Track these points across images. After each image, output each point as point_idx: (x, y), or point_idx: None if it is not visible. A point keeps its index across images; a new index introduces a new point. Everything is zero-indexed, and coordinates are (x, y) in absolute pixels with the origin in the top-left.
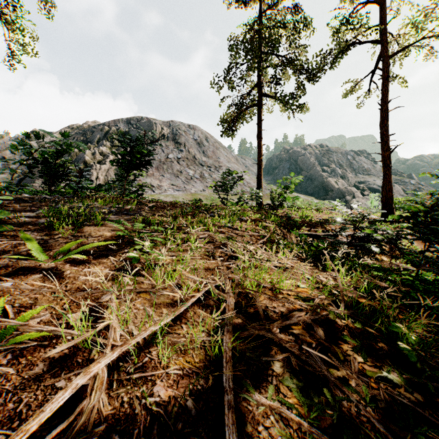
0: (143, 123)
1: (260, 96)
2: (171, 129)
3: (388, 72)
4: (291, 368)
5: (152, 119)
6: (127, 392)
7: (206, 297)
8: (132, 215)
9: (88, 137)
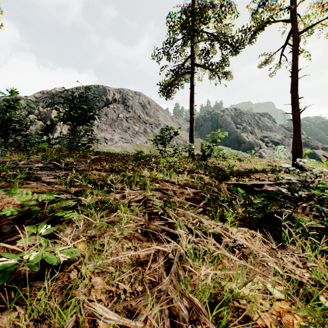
0: (99, 90)
1: (192, 65)
2: (121, 95)
3: (298, 46)
4: None
5: (106, 86)
6: None
7: None
8: (69, 169)
9: (55, 100)
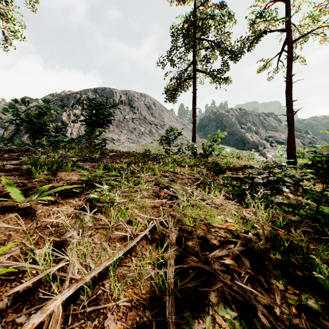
0: (106, 92)
1: (194, 71)
2: (128, 97)
3: (292, 53)
4: (225, 297)
5: (113, 88)
6: (81, 325)
7: (152, 231)
8: (96, 162)
9: (65, 102)
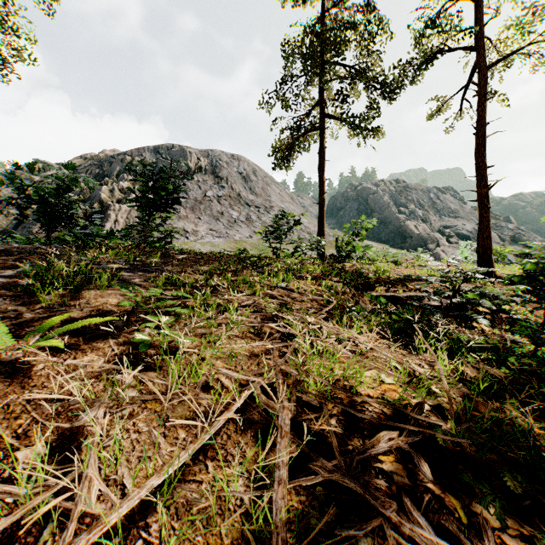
0: (175, 152)
1: (322, 117)
2: (210, 160)
3: (486, 87)
4: None
5: (186, 147)
6: None
7: (247, 405)
8: (153, 271)
9: (106, 170)
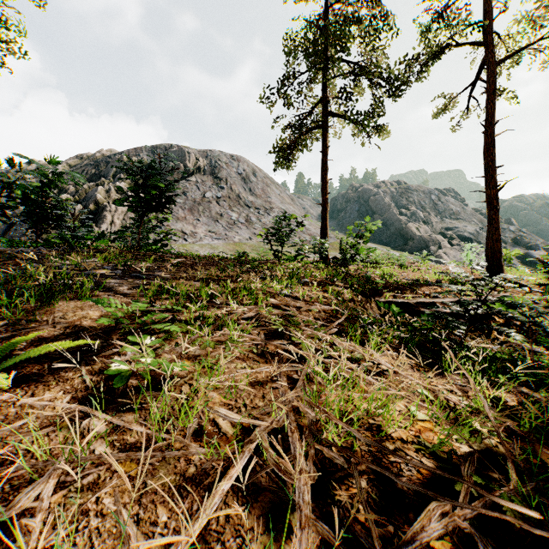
0: (173, 153)
1: (325, 115)
2: (209, 161)
3: (495, 83)
4: None
5: (185, 147)
6: None
7: (251, 460)
8: (145, 278)
9: (102, 170)
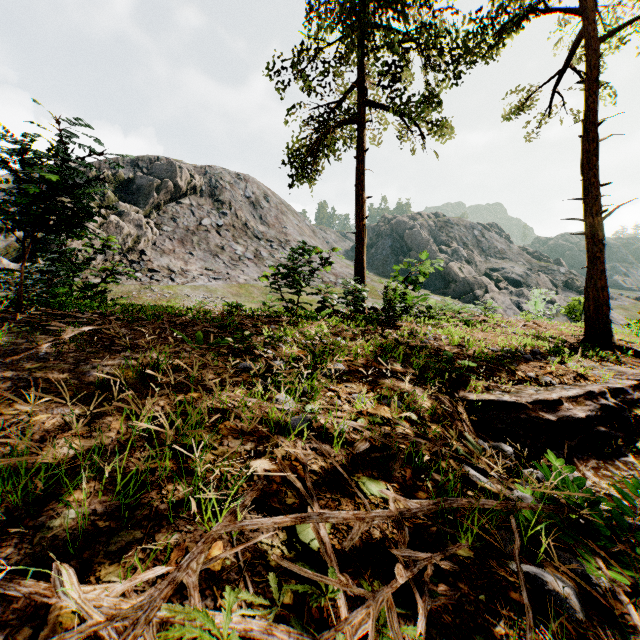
0: (160, 167)
1: (361, 103)
2: (208, 179)
3: (598, 68)
4: None
5: (176, 160)
6: None
7: None
8: None
9: None
